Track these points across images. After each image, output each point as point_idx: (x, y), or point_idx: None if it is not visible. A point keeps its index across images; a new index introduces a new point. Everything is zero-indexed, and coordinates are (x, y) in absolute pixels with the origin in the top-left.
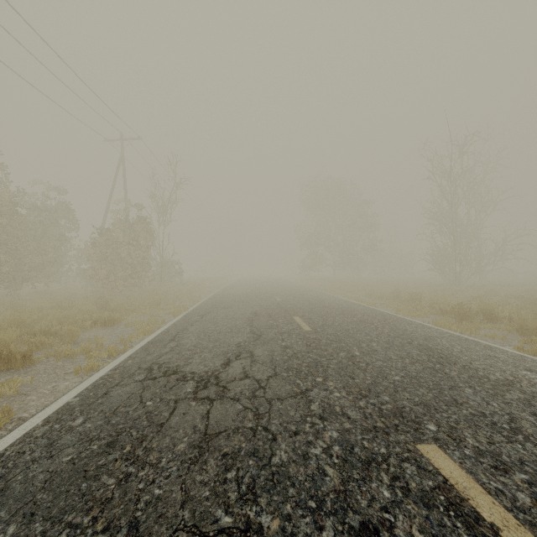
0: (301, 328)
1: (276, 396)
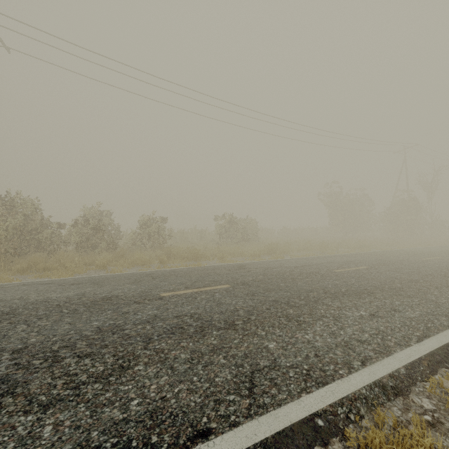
0: None
1: (423, 253)
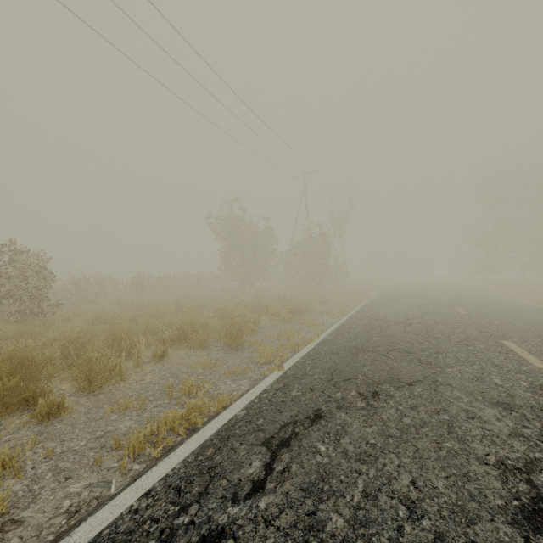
0: (459, 312)
1: (436, 328)
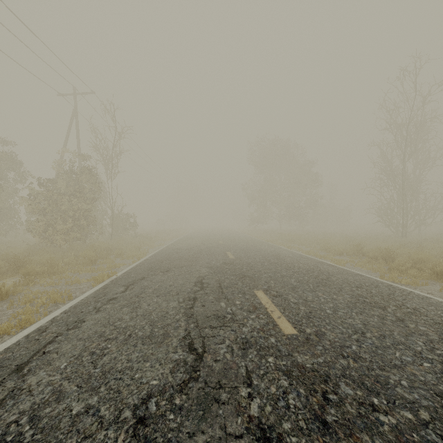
0: (276, 326)
1: None
